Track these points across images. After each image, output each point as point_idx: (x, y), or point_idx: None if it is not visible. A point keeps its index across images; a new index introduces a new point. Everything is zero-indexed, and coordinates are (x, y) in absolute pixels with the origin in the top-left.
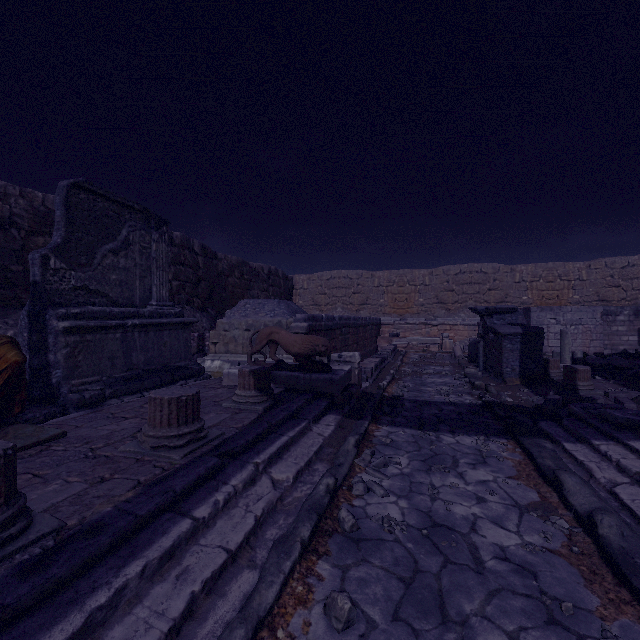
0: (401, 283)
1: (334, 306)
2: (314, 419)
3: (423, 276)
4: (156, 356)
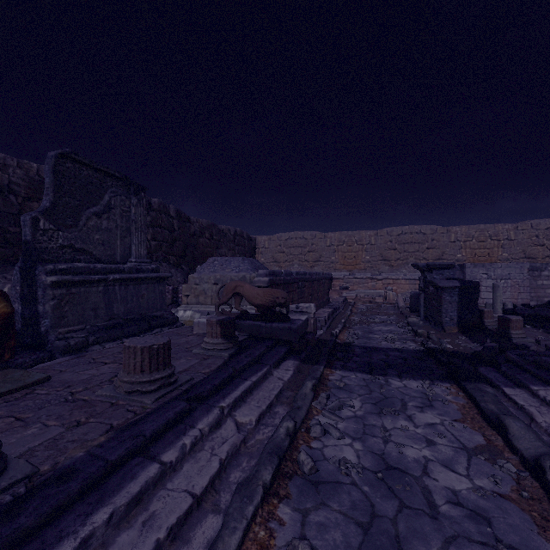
0: (350, 243)
1: (291, 263)
2: (275, 364)
3: (369, 237)
4: (135, 307)
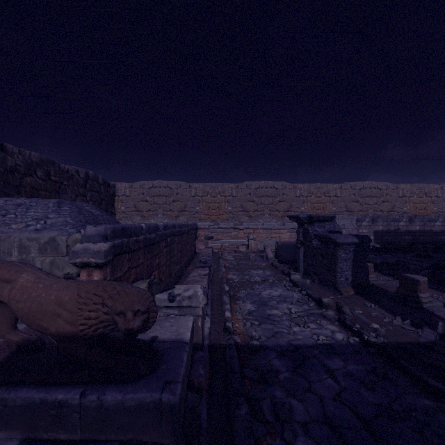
0: (214, 194)
1: (155, 212)
2: None
3: (231, 189)
4: None
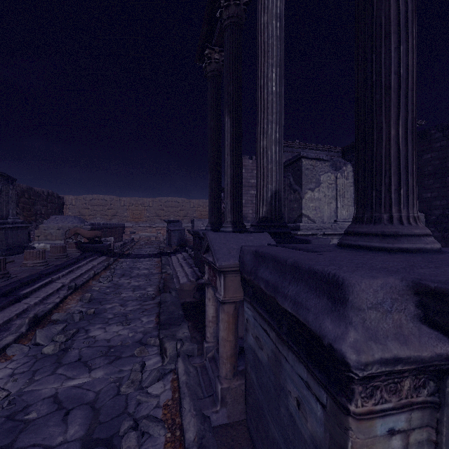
0: (137, 205)
1: (95, 216)
2: (99, 256)
3: (149, 202)
4: (16, 241)
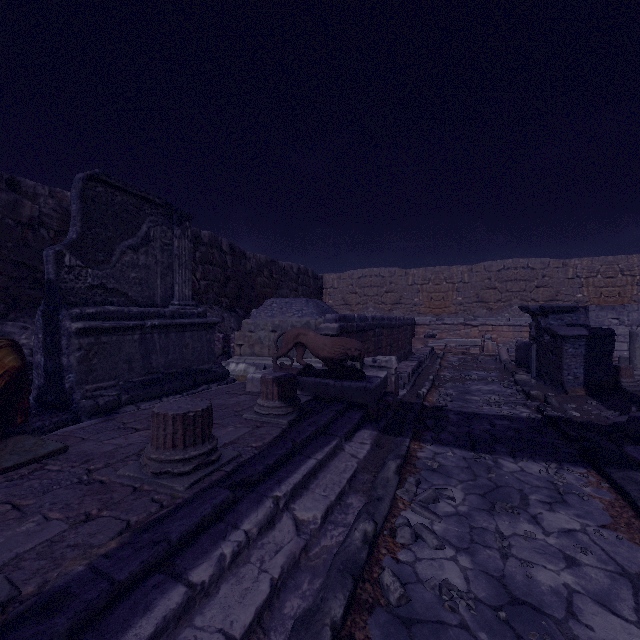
0: (437, 281)
1: (365, 306)
2: (346, 436)
3: (462, 273)
4: (177, 359)
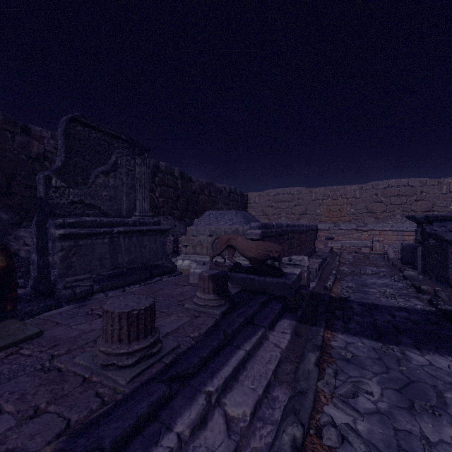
0: (335, 197)
1: (279, 216)
2: (269, 325)
3: (354, 190)
4: (138, 257)
